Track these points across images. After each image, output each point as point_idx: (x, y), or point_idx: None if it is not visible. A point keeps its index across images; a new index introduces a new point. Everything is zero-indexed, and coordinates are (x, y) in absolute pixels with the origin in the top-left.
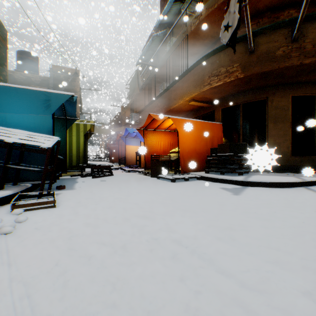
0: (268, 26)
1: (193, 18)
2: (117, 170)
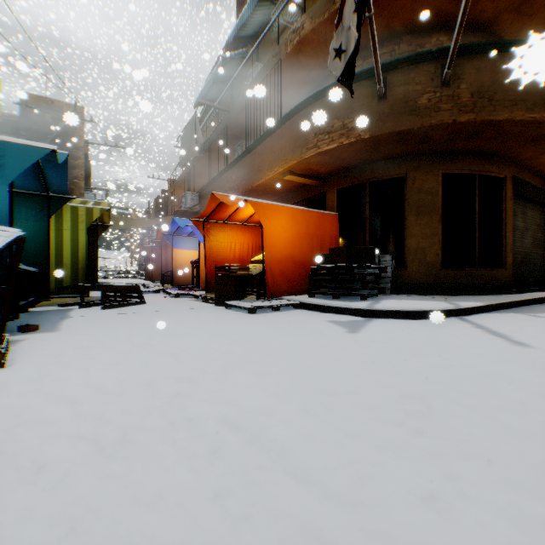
0: (407, 58)
1: (290, 32)
2: (157, 293)
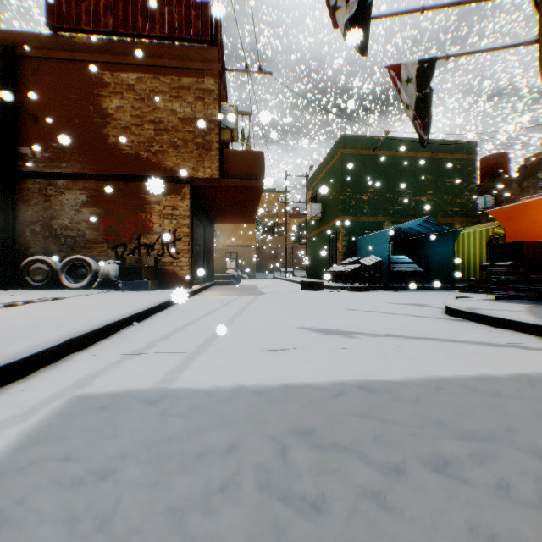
0: None
1: None
2: None
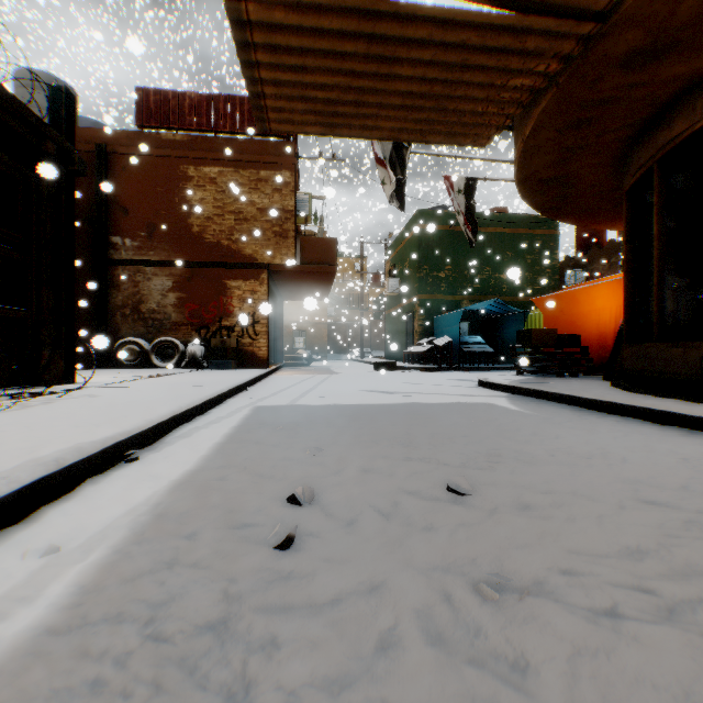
0: None
1: None
2: None
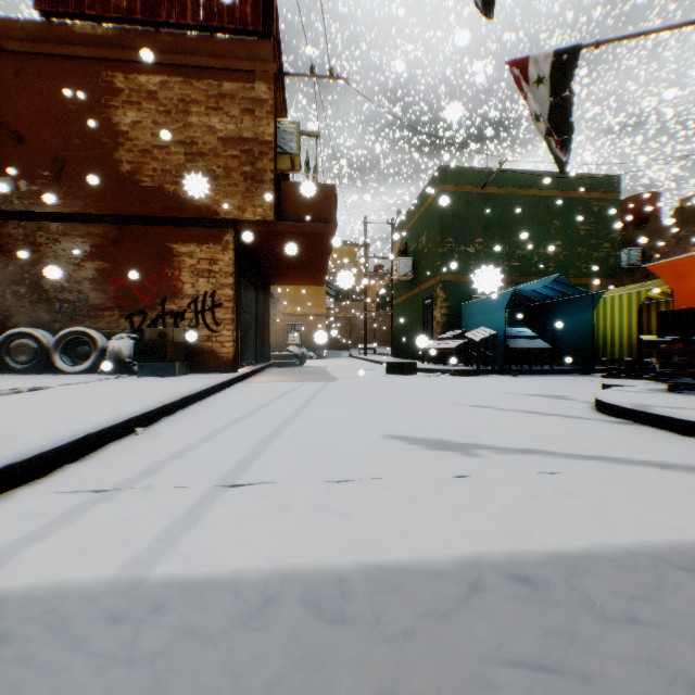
0: None
1: None
2: None
